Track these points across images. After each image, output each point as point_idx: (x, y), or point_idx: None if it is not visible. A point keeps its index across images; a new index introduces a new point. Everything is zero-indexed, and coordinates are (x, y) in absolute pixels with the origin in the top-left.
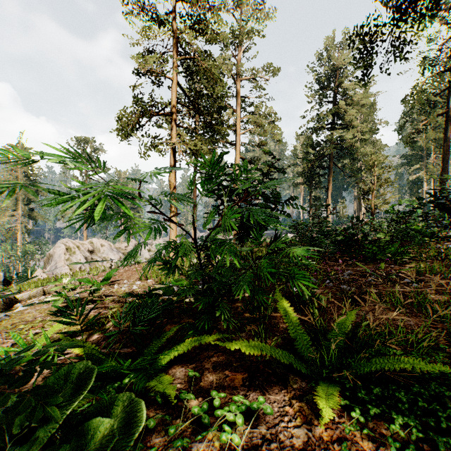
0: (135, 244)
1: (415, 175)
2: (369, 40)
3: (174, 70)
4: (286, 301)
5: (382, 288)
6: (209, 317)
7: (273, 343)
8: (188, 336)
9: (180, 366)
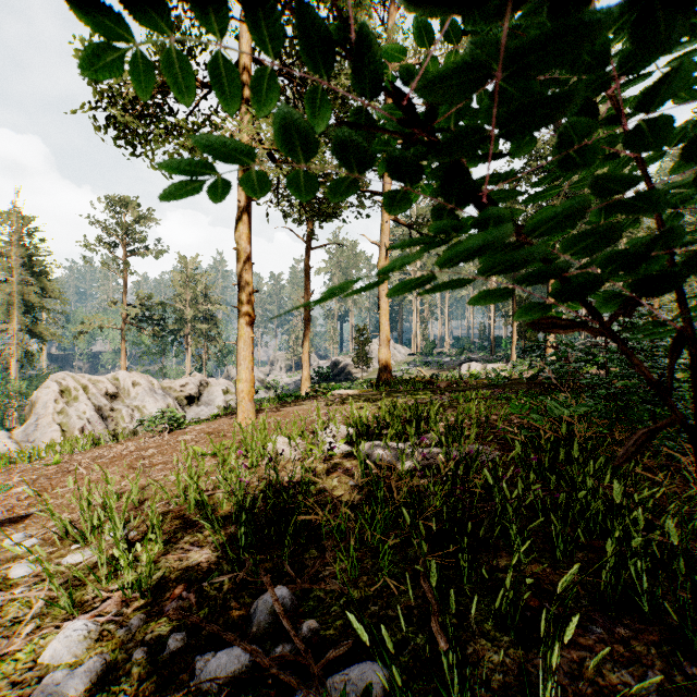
0: (201, 380)
1: None
2: None
3: None
4: None
5: None
6: None
7: None
8: None
9: None
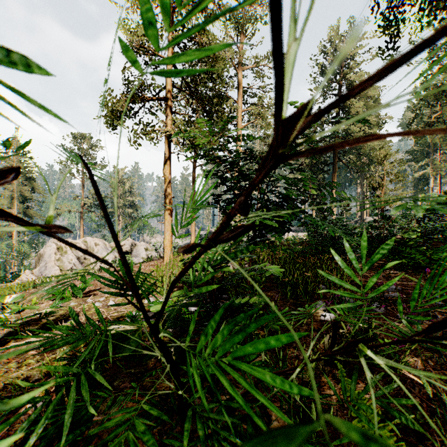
0: (132, 242)
1: (421, 171)
2: (395, 5)
3: (168, 51)
4: None
5: None
6: None
7: None
8: None
9: None
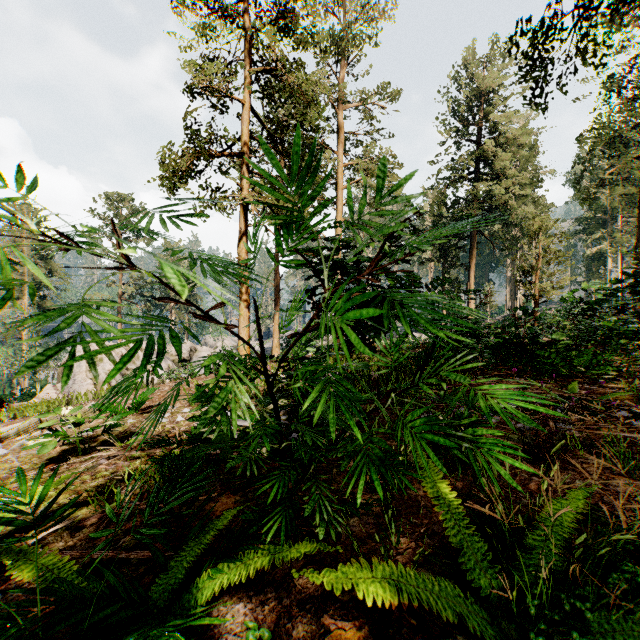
0: (191, 347)
1: (595, 247)
2: (540, 39)
3: (245, 90)
4: (436, 467)
5: (591, 430)
6: (291, 512)
7: (418, 558)
8: (250, 541)
9: (234, 598)
